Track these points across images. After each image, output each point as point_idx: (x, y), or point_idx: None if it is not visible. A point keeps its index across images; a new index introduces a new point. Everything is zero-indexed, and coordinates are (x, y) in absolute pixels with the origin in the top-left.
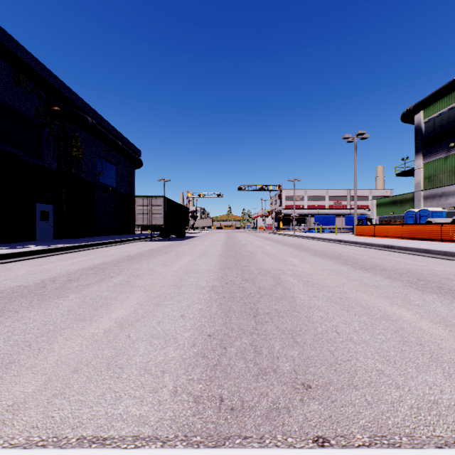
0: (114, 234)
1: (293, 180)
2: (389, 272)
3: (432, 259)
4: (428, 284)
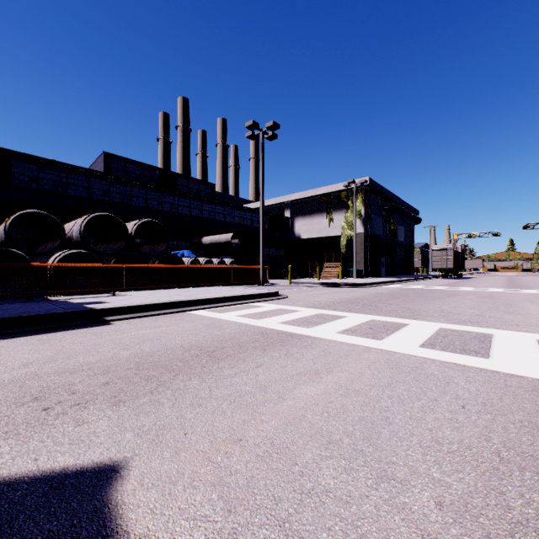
0: (402, 274)
1: None
2: None
3: None
4: None
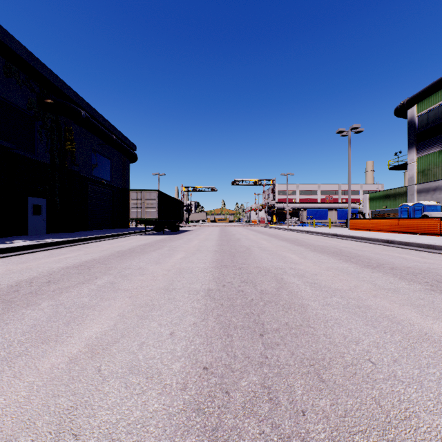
0: (108, 228)
1: (287, 174)
2: (401, 271)
3: (439, 256)
4: None
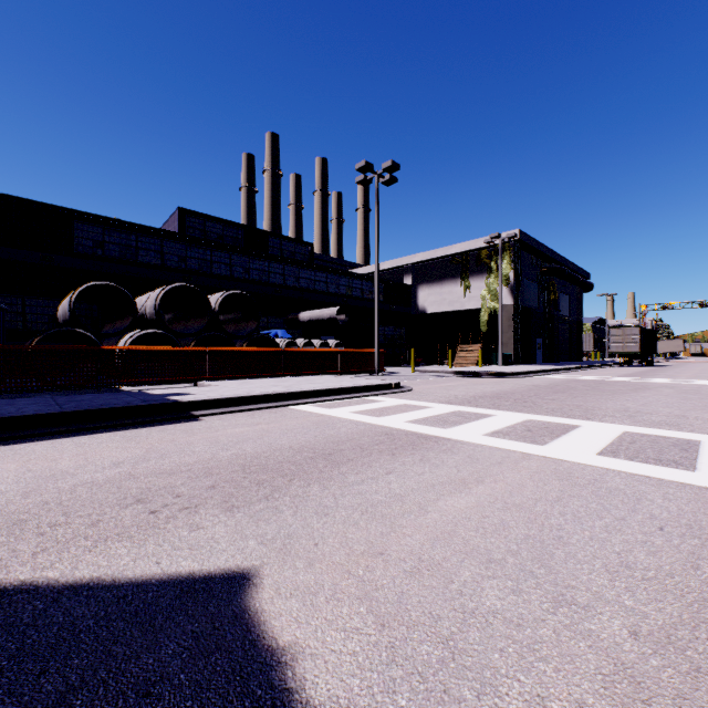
0: (566, 361)
1: None
2: None
3: None
4: None
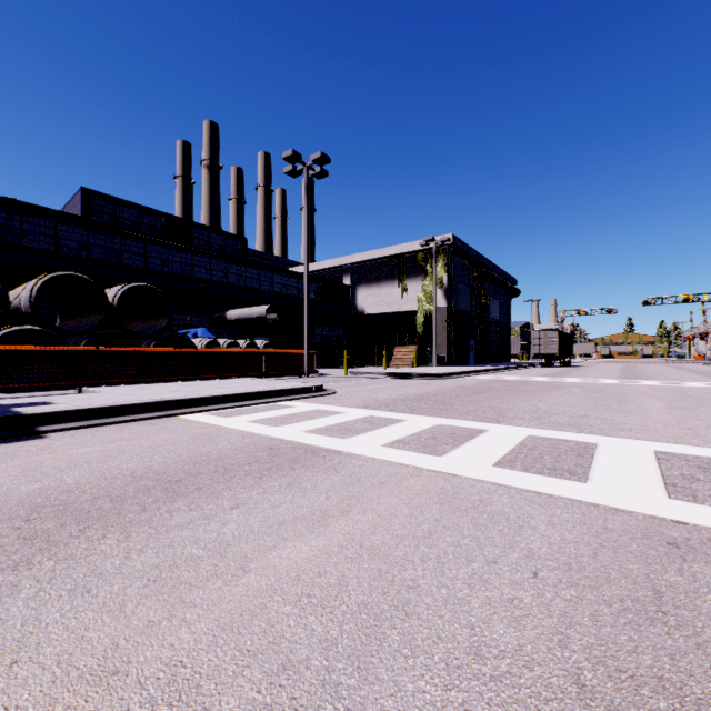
0: (496, 362)
1: None
2: None
3: None
4: None
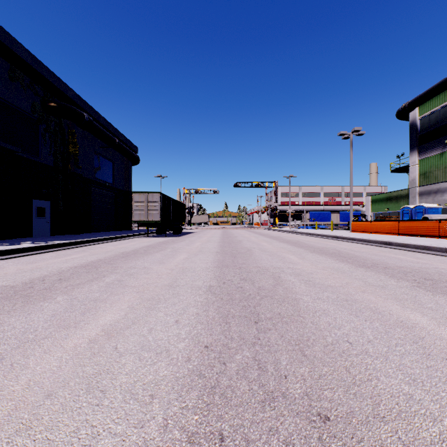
0: (111, 230)
1: (289, 176)
2: (393, 271)
3: (433, 257)
4: (436, 283)
